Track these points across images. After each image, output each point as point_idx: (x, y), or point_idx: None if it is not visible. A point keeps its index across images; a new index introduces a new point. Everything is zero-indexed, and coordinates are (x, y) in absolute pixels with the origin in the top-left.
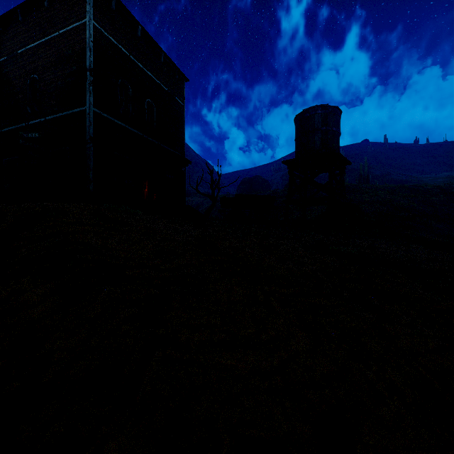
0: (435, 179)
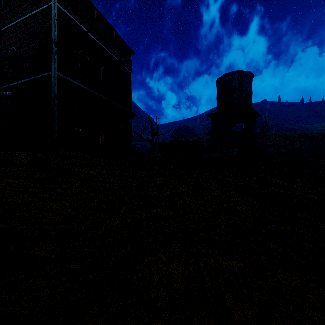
0: (317, 128)
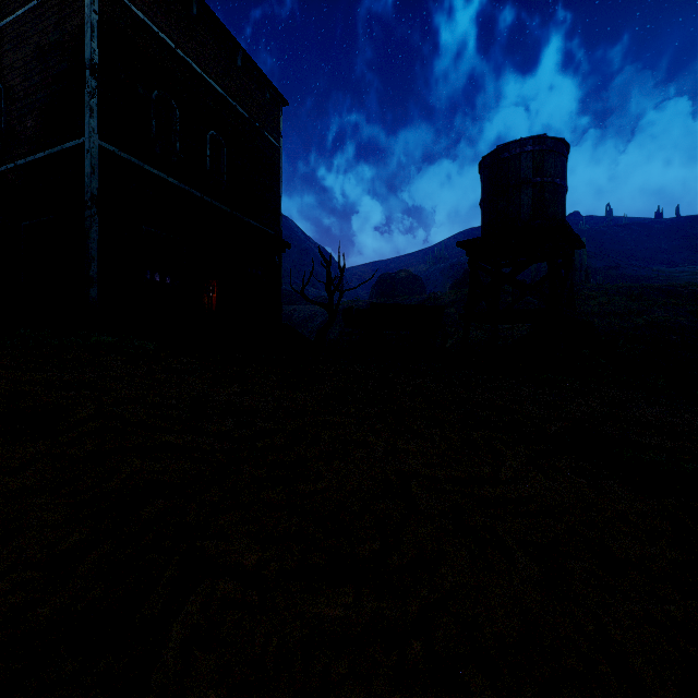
0: (697, 275)
